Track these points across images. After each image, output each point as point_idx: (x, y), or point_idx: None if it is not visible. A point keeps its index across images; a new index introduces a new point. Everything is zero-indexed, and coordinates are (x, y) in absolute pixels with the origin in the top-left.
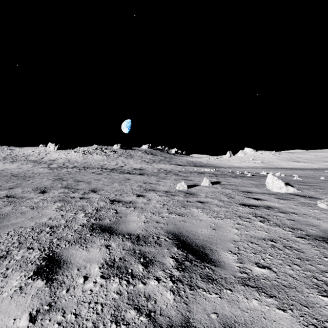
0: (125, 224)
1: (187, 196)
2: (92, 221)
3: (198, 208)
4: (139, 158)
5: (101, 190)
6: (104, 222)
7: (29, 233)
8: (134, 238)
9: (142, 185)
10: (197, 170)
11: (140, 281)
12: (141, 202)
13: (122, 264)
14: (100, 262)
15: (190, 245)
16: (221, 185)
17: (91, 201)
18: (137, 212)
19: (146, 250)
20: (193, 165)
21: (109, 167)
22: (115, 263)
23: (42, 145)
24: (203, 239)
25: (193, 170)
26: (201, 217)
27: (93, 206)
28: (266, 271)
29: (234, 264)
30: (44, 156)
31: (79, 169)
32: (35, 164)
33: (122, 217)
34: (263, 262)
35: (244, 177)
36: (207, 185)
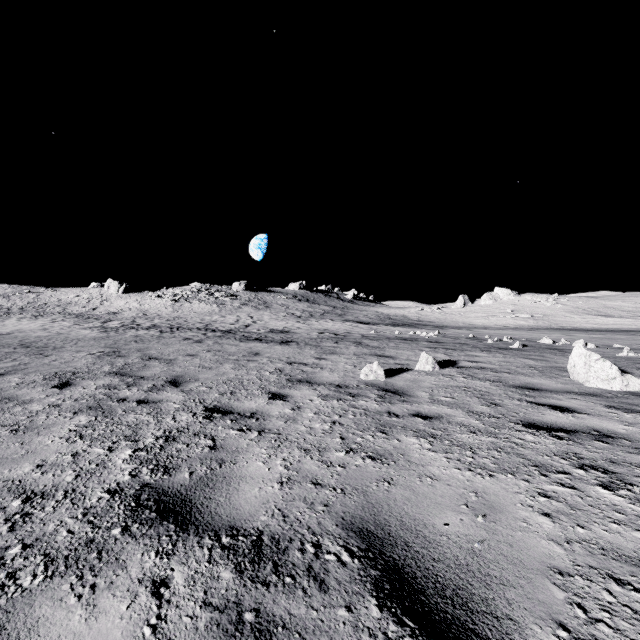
0: (229, 490)
1: (387, 397)
2: (144, 475)
3: (420, 437)
4: (281, 309)
5: (192, 382)
6: (174, 479)
7: None
8: (245, 547)
9: (285, 368)
10: (399, 333)
11: None
12: (278, 416)
13: None
14: None
15: (421, 587)
16: (461, 369)
17: (161, 410)
18: (265, 448)
19: (279, 613)
20: (390, 322)
21: (221, 327)
22: None
23: (95, 285)
24: (455, 560)
25: (393, 334)
26: (434, 467)
27: (160, 427)
28: None
29: None
30: (98, 305)
31: (161, 331)
32: (78, 320)
33: (224, 463)
34: None
35: (507, 350)
36: (429, 369)
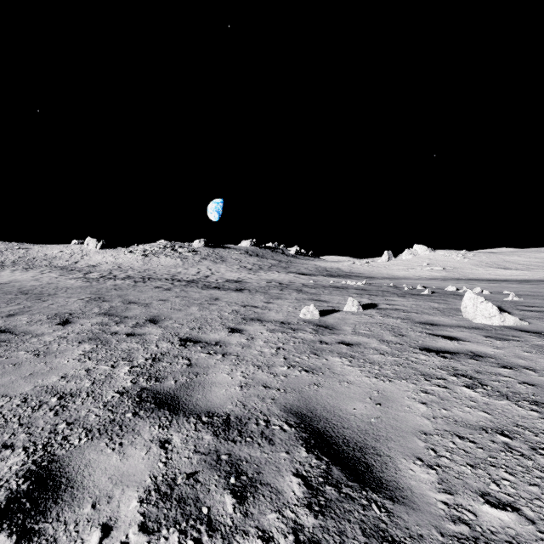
0: (204, 391)
1: (320, 331)
2: (142, 382)
3: (343, 357)
4: (235, 263)
5: (167, 320)
6: (164, 385)
7: (17, 409)
8: (218, 422)
9: (240, 310)
10: (333, 283)
11: (227, 542)
12: (237, 344)
13: (190, 491)
14: (144, 484)
15: (334, 442)
16: (380, 310)
17: (146, 340)
18: (228, 365)
19: (243, 455)
20: (326, 274)
21: (185, 277)
22: (175, 487)
23: (76, 242)
24: (358, 428)
25: (328, 284)
26: (350, 376)
27: (147, 352)
28: (511, 519)
29: (434, 496)
30: (79, 259)
31: (135, 281)
32: (63, 272)
33: (199, 375)
34: (497, 491)
35: (418, 296)
36: (354, 310)
